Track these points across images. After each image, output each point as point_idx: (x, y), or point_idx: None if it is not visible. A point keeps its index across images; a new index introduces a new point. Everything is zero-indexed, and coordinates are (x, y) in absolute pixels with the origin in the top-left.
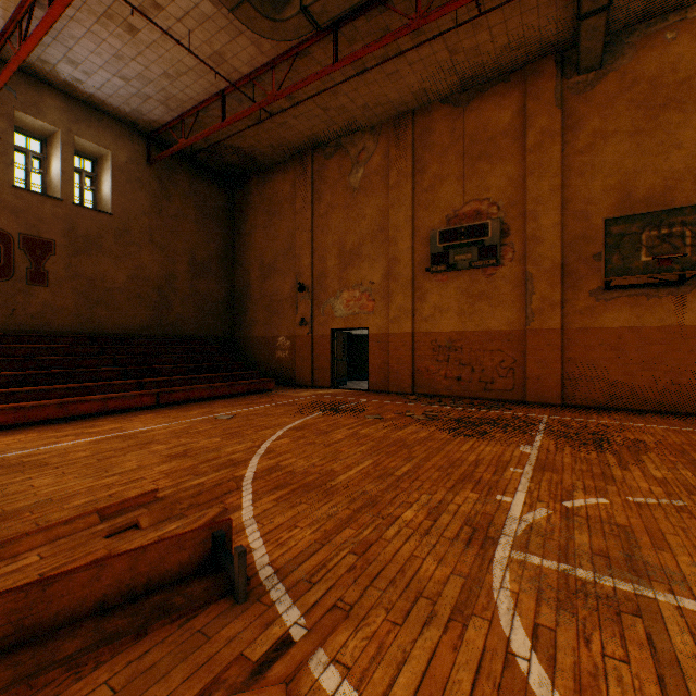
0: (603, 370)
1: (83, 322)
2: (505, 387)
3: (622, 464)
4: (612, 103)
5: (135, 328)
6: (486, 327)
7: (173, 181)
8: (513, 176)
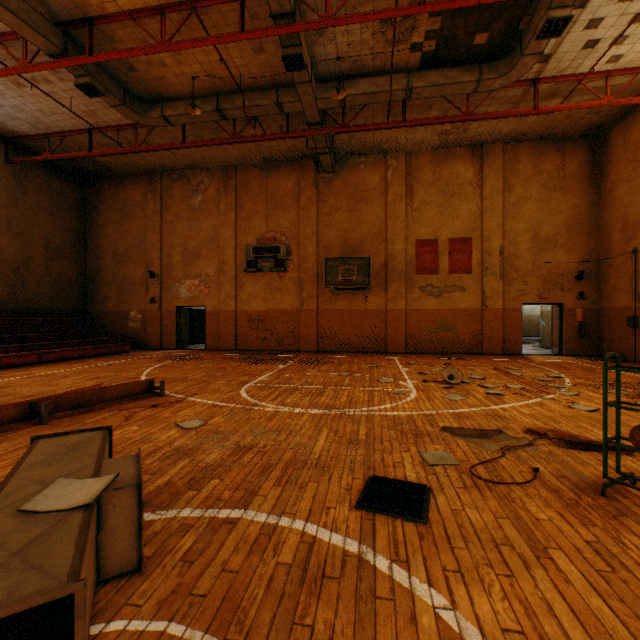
0: (336, 331)
1: None
2: (290, 343)
3: (314, 367)
4: (340, 193)
5: None
6: (280, 308)
7: (29, 177)
8: (294, 221)
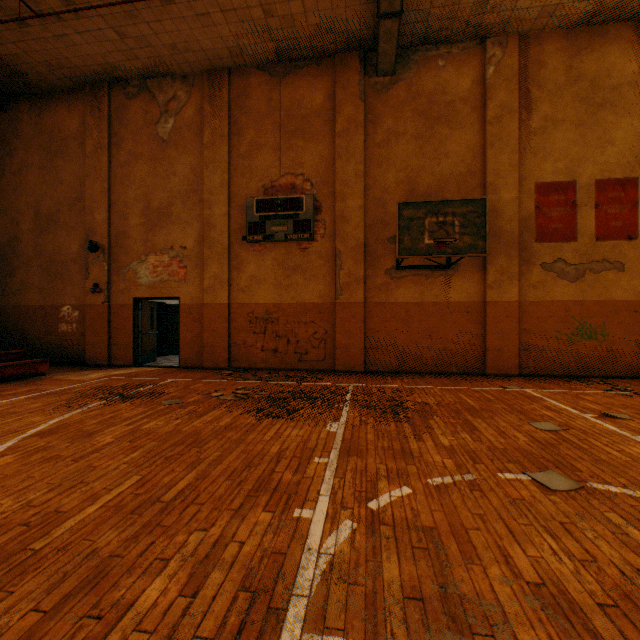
0: (395, 339)
1: None
2: (318, 357)
3: (417, 434)
4: (402, 108)
5: None
6: (301, 300)
7: None
8: (325, 157)
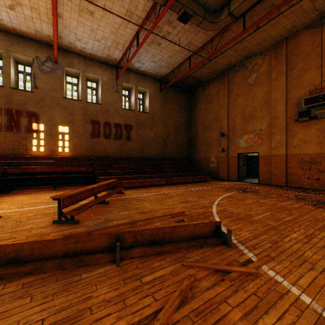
0: None
1: (140, 153)
2: None
3: None
4: None
5: (155, 155)
6: None
7: (168, 96)
8: None
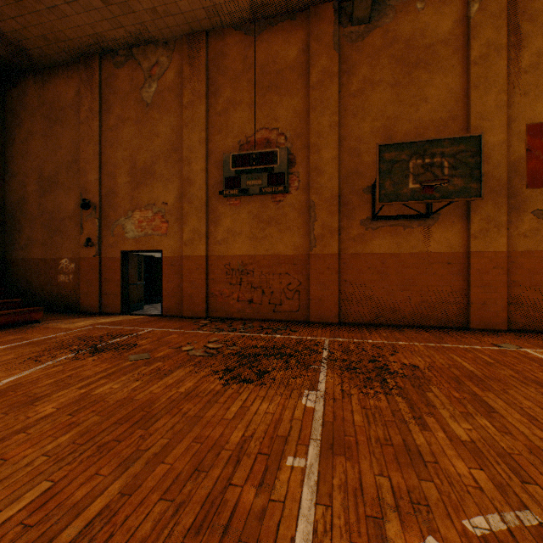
0: (371, 291)
1: None
2: (292, 308)
3: (418, 417)
4: (378, 56)
5: None
6: (276, 252)
7: None
8: (299, 110)
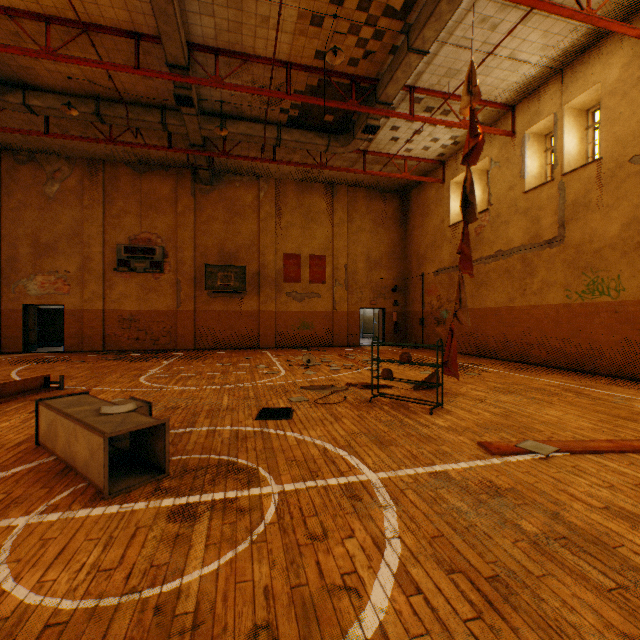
0: (213, 330)
1: None
2: (166, 342)
3: (198, 361)
4: (217, 205)
5: None
6: (156, 308)
7: None
8: (171, 225)
